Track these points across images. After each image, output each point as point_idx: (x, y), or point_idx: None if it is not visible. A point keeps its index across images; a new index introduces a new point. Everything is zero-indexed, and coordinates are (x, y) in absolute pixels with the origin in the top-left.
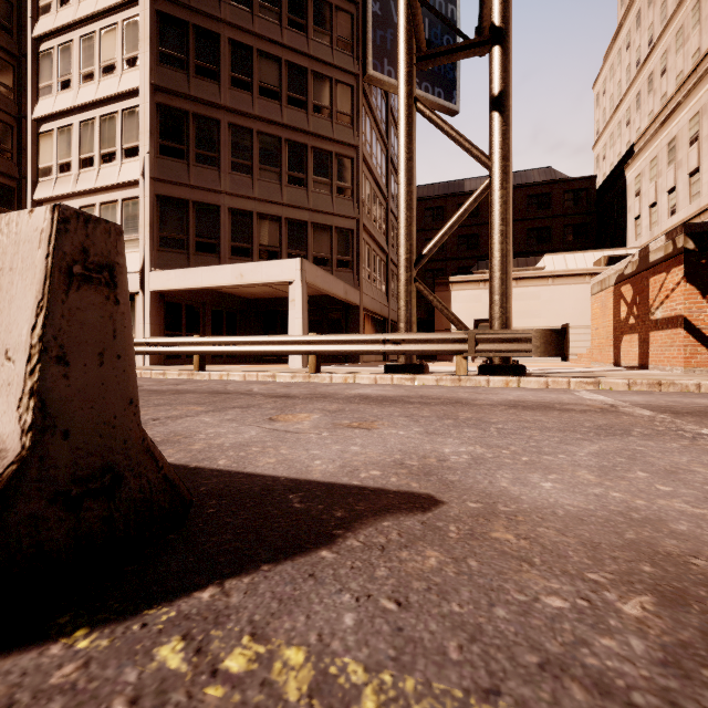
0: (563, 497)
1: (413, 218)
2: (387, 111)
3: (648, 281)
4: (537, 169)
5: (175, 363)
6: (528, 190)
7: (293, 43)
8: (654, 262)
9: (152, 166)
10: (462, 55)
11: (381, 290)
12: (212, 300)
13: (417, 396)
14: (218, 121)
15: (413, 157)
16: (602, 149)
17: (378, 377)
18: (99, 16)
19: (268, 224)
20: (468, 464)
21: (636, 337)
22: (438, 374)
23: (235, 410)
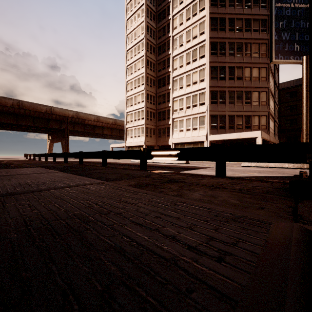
0: None
1: (308, 122)
2: (274, 65)
3: None
4: None
5: None
6: None
7: (247, 61)
8: None
9: (209, 107)
10: None
11: (272, 133)
12: (218, 141)
13: None
14: (225, 91)
15: (308, 106)
16: None
17: None
18: (192, 69)
19: (239, 118)
20: None
21: None
22: None
23: None
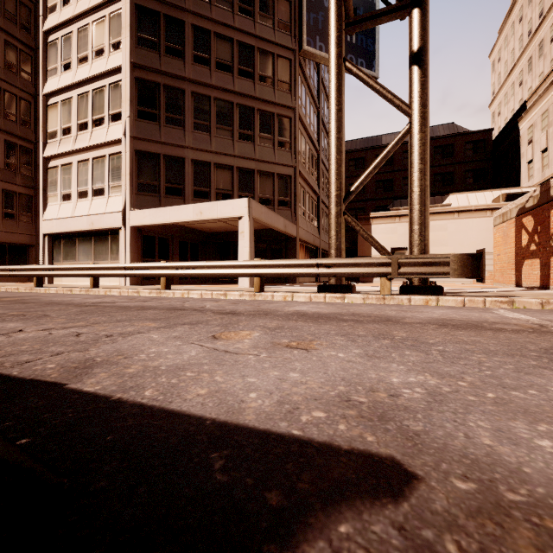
0: None
1: (342, 160)
2: (319, 80)
3: (550, 212)
4: (441, 125)
5: (150, 283)
6: (434, 142)
7: (243, 26)
8: None
9: (131, 127)
10: (385, 19)
11: (313, 225)
12: (179, 233)
13: (349, 314)
14: (183, 90)
15: (342, 109)
16: (497, 107)
17: (313, 296)
18: (91, 11)
19: (222, 172)
20: (426, 402)
21: (537, 262)
22: (364, 293)
23: (183, 327)
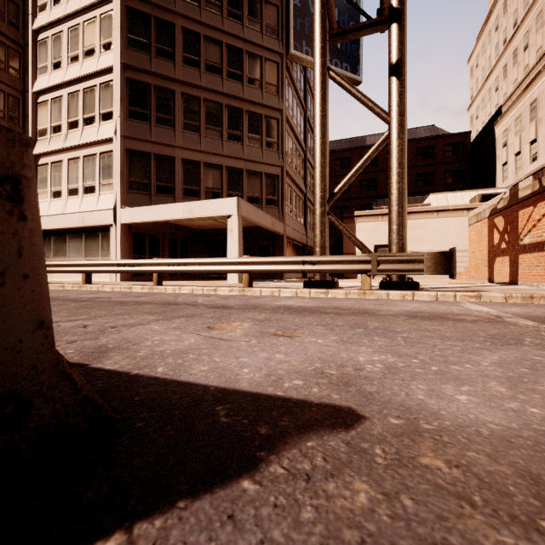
0: (482, 412)
1: (326, 163)
2: (305, 82)
3: (518, 213)
4: (423, 127)
5: (140, 279)
6: (416, 144)
7: (232, 30)
8: (523, 198)
9: (122, 127)
10: (366, 32)
11: (300, 222)
12: (169, 230)
13: (331, 307)
14: (173, 91)
15: (326, 115)
16: (475, 111)
17: (299, 291)
18: (82, 11)
19: (212, 171)
20: (383, 373)
21: (507, 259)
22: (347, 289)
23: (180, 319)
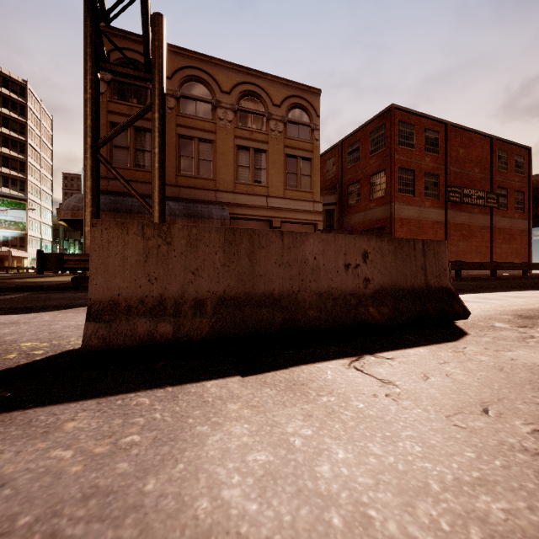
0: None
1: None
2: None
3: None
4: None
5: None
6: None
7: None
8: None
9: None
10: None
11: None
12: None
13: None
14: None
15: None
16: None
17: None
18: None
19: None
20: None
21: None
22: None
23: None
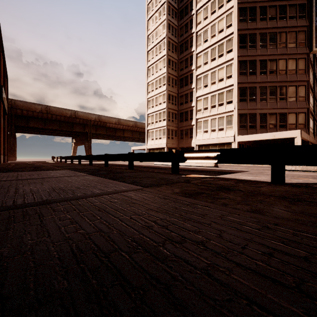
0: None
1: None
2: (313, 55)
3: None
4: None
5: None
6: None
7: (281, 52)
8: None
9: (237, 106)
10: None
11: (311, 132)
12: (247, 142)
13: None
14: (255, 87)
15: None
16: None
17: None
18: (217, 66)
19: (272, 116)
20: None
21: None
22: None
23: None
